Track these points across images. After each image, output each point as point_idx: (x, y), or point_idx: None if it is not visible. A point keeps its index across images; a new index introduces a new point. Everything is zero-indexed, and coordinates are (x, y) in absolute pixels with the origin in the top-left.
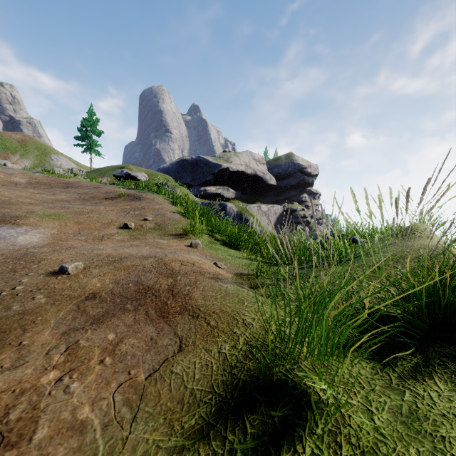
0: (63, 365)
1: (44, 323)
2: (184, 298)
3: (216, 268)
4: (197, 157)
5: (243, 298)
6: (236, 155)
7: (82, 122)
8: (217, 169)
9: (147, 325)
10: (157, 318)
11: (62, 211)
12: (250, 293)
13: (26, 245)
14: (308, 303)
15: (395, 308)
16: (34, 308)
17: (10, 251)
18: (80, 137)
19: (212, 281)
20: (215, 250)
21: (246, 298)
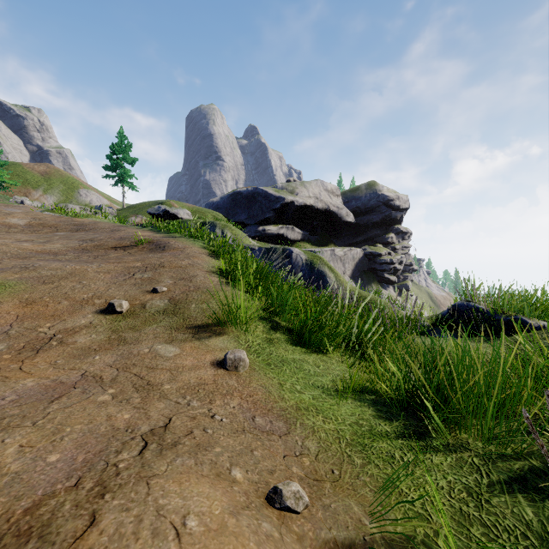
0: None
1: None
2: None
3: None
4: (253, 188)
5: None
6: (304, 185)
7: (112, 148)
8: (279, 204)
9: None
10: None
11: (14, 278)
12: None
13: None
14: None
15: None
16: None
17: None
18: (109, 166)
19: None
20: (277, 368)
21: None
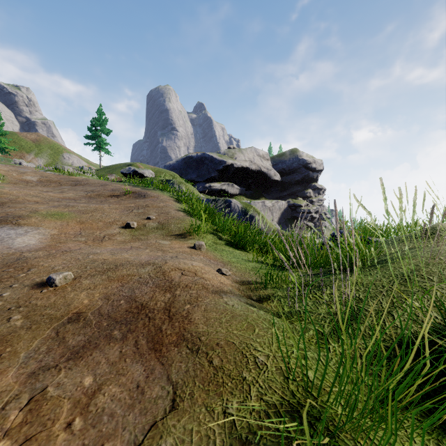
0: (18, 431)
1: (12, 356)
2: (183, 322)
3: (221, 277)
4: (202, 153)
5: (253, 323)
6: (241, 152)
7: (92, 122)
8: (222, 166)
9: (134, 364)
10: (148, 352)
11: (65, 210)
12: (261, 313)
13: (22, 248)
14: (341, 343)
15: (443, 339)
16: (6, 334)
17: (3, 255)
18: (90, 136)
19: (216, 297)
20: (220, 251)
21: (257, 322)
